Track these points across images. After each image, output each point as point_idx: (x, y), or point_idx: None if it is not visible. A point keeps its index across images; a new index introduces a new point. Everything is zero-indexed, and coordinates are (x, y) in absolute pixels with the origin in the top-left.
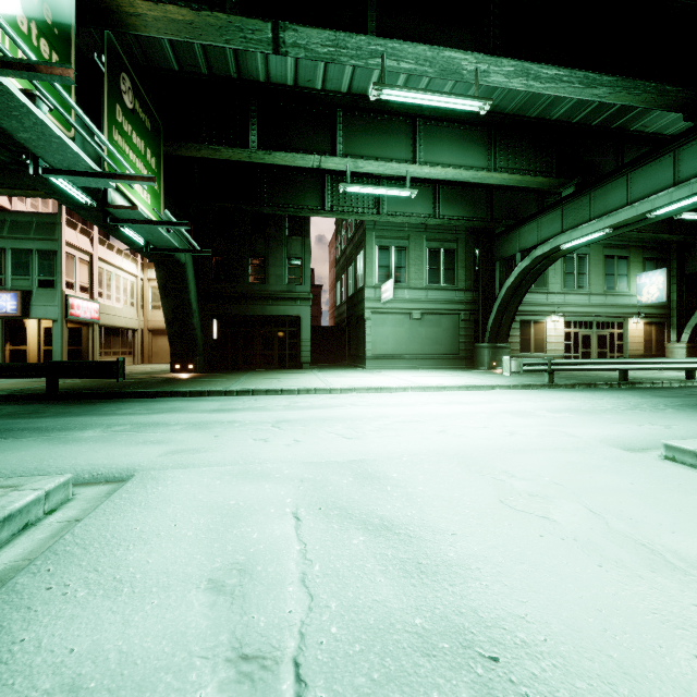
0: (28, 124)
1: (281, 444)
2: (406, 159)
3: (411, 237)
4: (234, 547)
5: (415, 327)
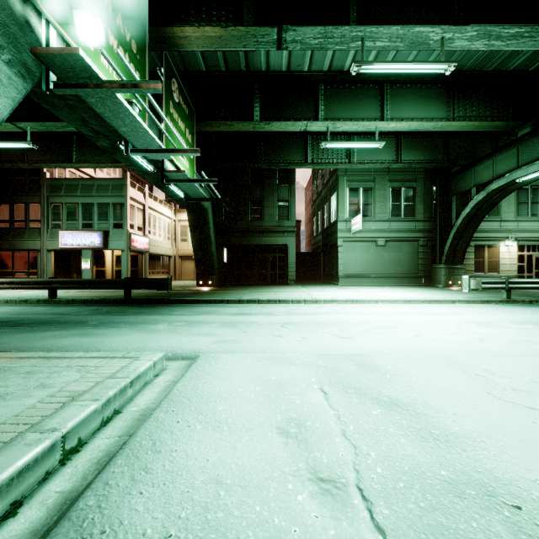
0: (127, 122)
1: (293, 340)
2: (375, 117)
3: (376, 180)
4: (286, 408)
5: (379, 252)
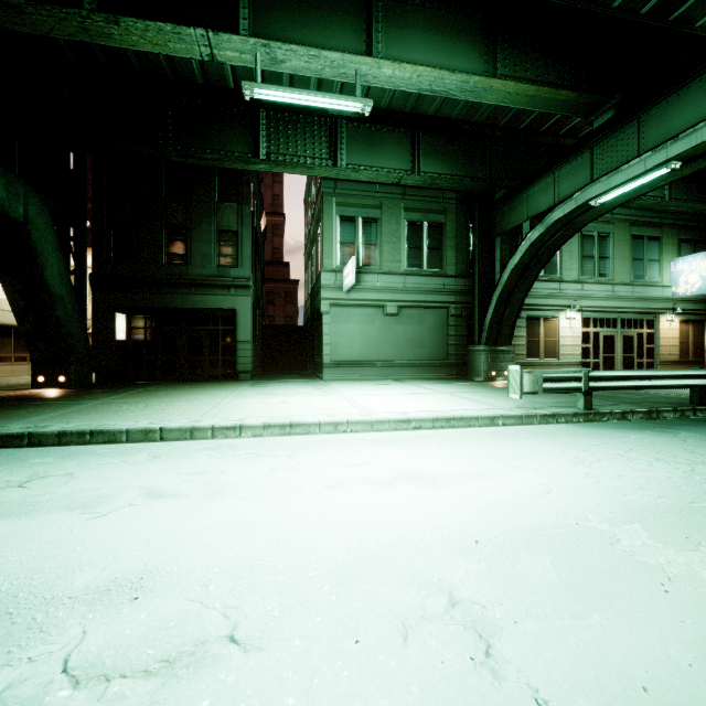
0: None
1: None
2: (356, 52)
3: (384, 206)
4: None
5: (390, 324)
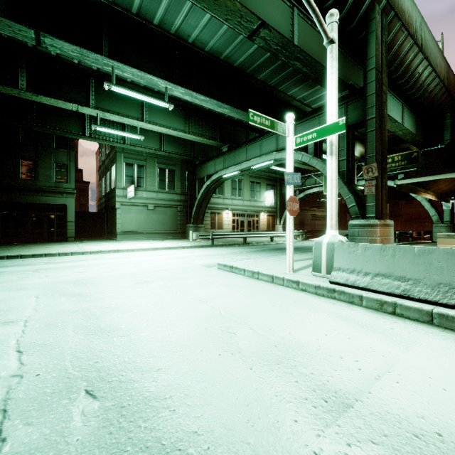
0: None
1: (37, 278)
2: (138, 117)
3: (147, 160)
4: (2, 307)
5: (150, 214)
